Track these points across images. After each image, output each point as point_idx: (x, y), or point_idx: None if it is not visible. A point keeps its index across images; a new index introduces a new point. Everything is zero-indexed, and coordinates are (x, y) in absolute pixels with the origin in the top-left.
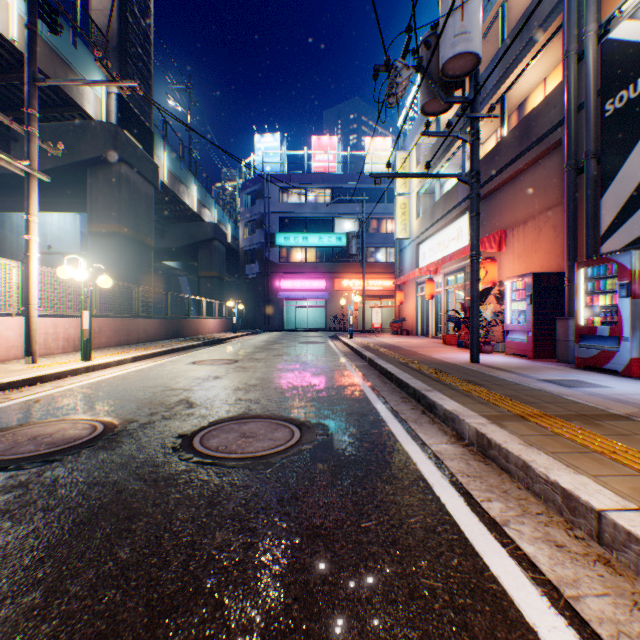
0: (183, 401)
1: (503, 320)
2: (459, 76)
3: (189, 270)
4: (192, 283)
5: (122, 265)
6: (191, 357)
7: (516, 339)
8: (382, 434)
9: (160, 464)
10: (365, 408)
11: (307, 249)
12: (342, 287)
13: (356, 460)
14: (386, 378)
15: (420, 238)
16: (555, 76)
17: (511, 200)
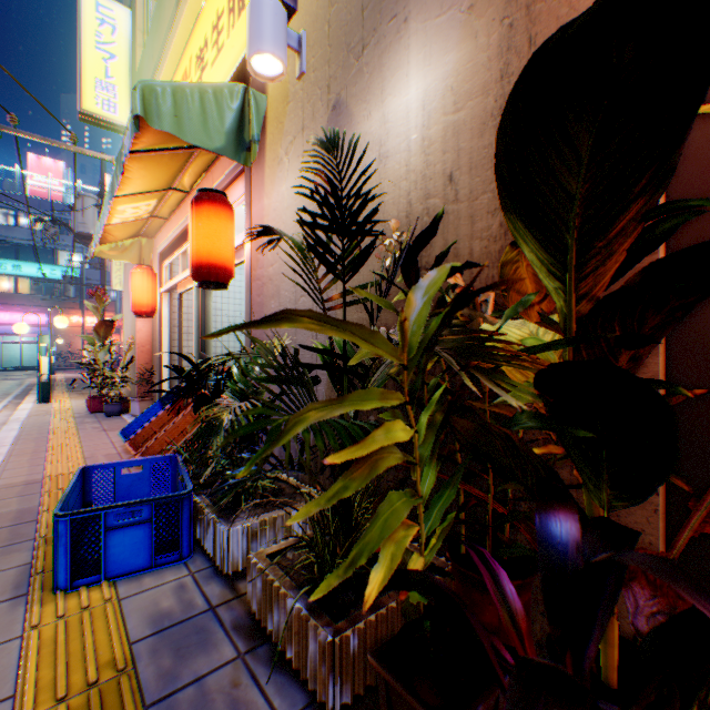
0: None
1: None
2: (91, 237)
3: None
4: None
5: None
6: None
7: None
8: None
9: None
10: (1, 399)
11: (22, 278)
12: (71, 323)
13: None
14: None
15: None
16: None
17: None
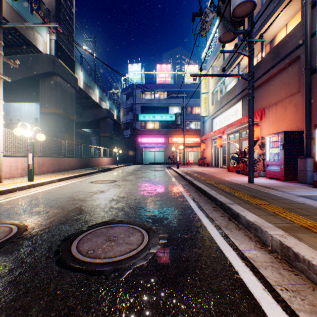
0: (77, 209)
1: (264, 158)
2: (242, 17)
3: (95, 133)
4: (97, 140)
5: (57, 129)
6: (91, 178)
7: (273, 169)
8: (205, 239)
9: (38, 270)
10: (191, 215)
11: (155, 122)
12: (172, 141)
13: (190, 267)
14: (200, 192)
15: (214, 115)
16: (293, 22)
17: (267, 92)
